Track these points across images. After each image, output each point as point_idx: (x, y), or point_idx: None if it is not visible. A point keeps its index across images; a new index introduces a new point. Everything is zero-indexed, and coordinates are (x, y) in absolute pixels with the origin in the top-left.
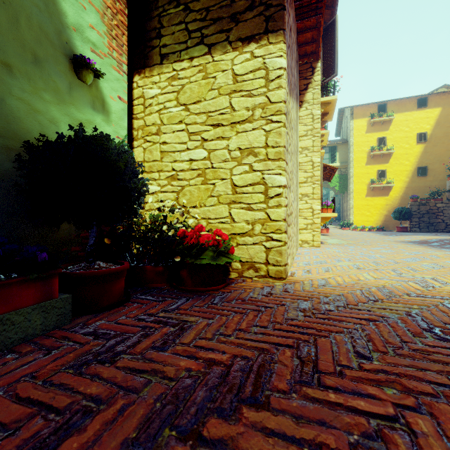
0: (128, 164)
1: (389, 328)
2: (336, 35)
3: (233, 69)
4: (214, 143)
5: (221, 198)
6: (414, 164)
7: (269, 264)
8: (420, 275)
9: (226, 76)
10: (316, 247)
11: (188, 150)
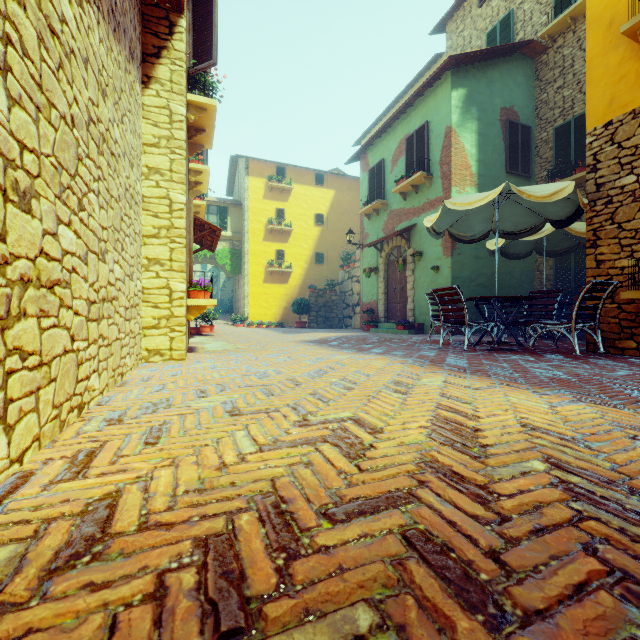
0: None
1: None
2: None
3: None
4: None
5: None
6: (312, 249)
7: None
8: (335, 414)
9: None
10: (178, 361)
11: None
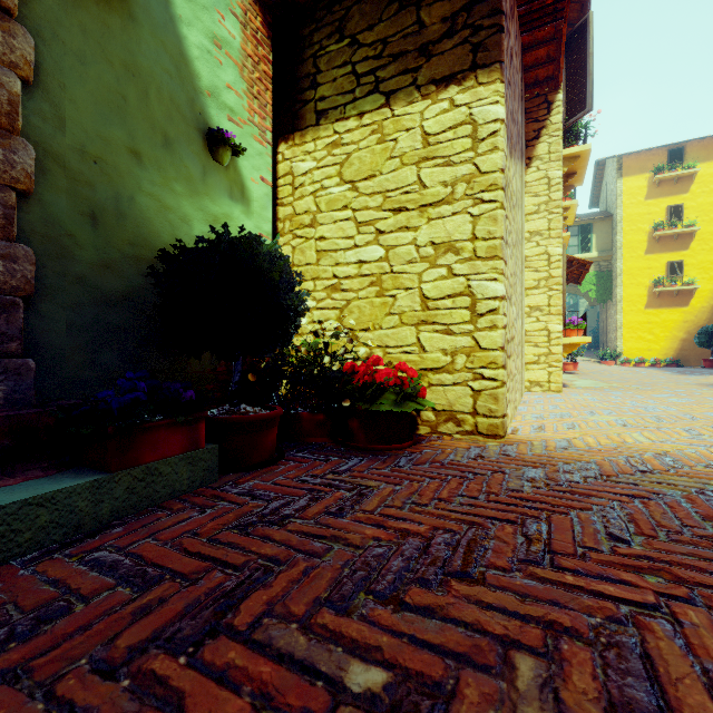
0: (283, 273)
1: (664, 508)
2: (589, 45)
3: (422, 127)
4: (394, 236)
5: (404, 317)
6: None
7: (478, 414)
8: None
9: (412, 138)
10: (555, 393)
11: (357, 248)
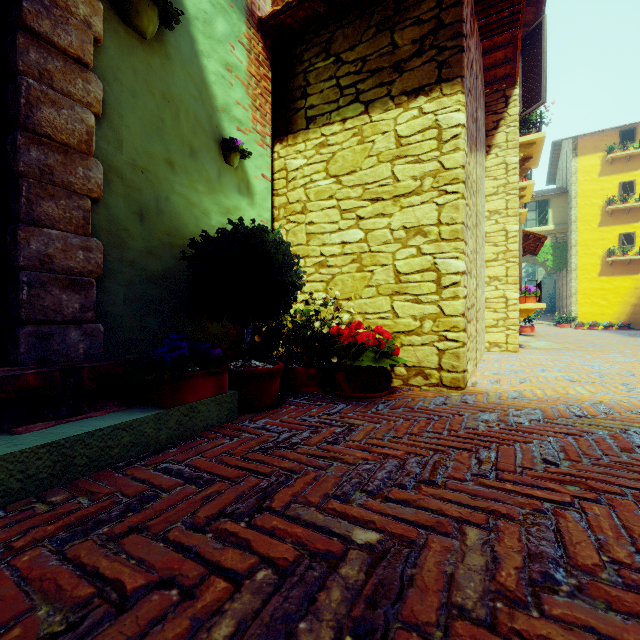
0: (285, 256)
1: (591, 443)
2: (543, 45)
3: (395, 131)
4: (372, 221)
5: (380, 288)
6: None
7: (443, 369)
8: None
9: (387, 140)
10: (512, 353)
11: (340, 231)
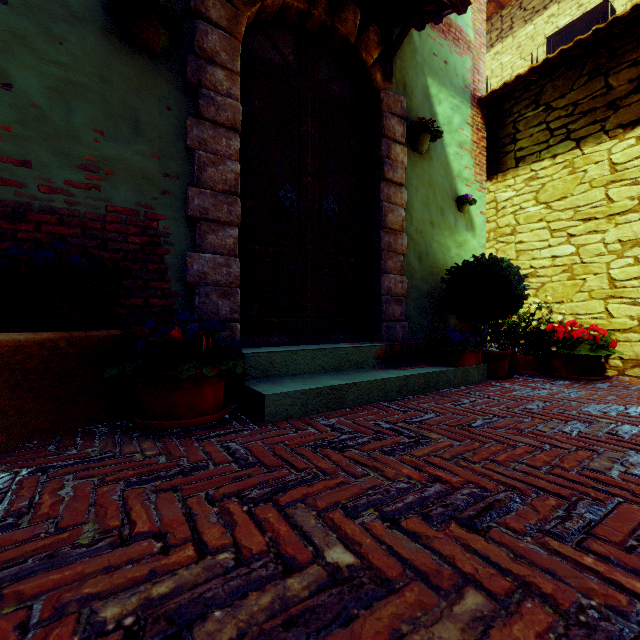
0: (514, 276)
1: None
2: None
3: (610, 159)
4: (583, 237)
5: (593, 293)
6: None
7: None
8: None
9: (600, 168)
10: None
11: (550, 247)
